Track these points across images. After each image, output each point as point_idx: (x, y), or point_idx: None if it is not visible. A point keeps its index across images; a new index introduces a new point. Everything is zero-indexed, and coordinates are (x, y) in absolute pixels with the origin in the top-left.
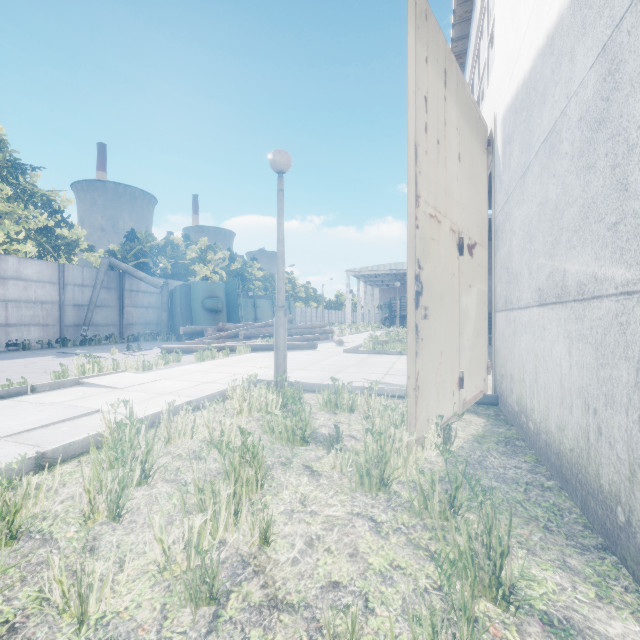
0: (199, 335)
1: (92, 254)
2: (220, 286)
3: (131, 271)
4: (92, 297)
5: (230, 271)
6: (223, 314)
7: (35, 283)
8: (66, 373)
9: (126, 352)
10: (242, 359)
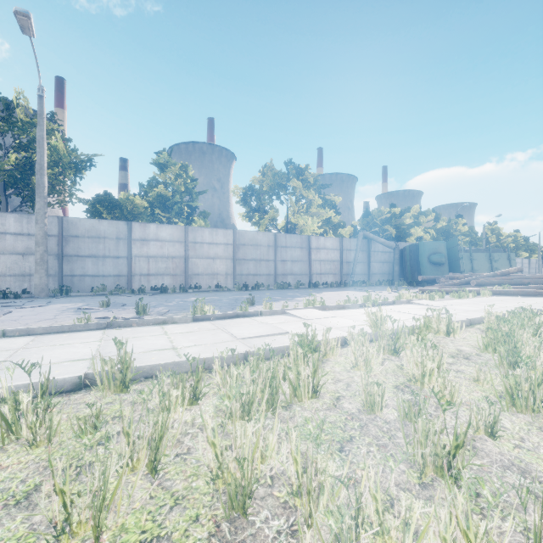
0: (426, 282)
1: (343, 229)
2: (442, 244)
3: (375, 238)
4: (355, 257)
5: (436, 229)
6: (445, 266)
7: (330, 250)
8: (401, 297)
9: (391, 291)
10: (491, 299)
